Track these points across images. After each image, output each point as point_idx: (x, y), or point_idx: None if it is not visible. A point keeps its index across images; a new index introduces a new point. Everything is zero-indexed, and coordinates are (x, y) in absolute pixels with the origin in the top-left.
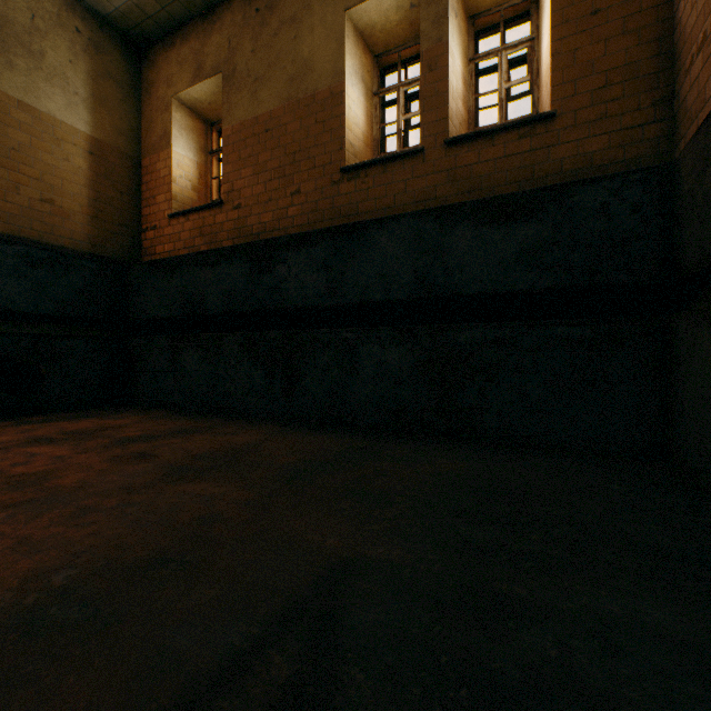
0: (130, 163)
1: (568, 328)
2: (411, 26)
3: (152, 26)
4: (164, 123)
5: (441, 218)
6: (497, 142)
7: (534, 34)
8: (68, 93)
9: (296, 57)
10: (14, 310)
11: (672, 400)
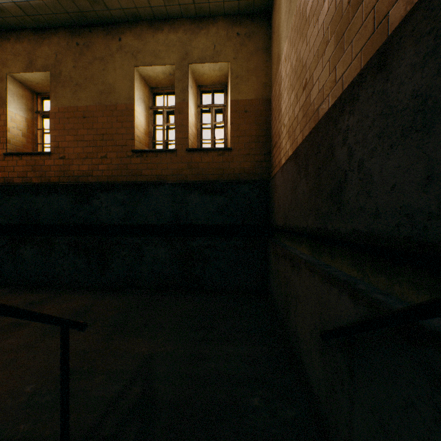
0: None
1: (235, 241)
2: (170, 81)
3: None
4: None
5: (185, 188)
6: (209, 155)
7: (226, 104)
8: None
9: (104, 80)
10: None
11: (267, 270)
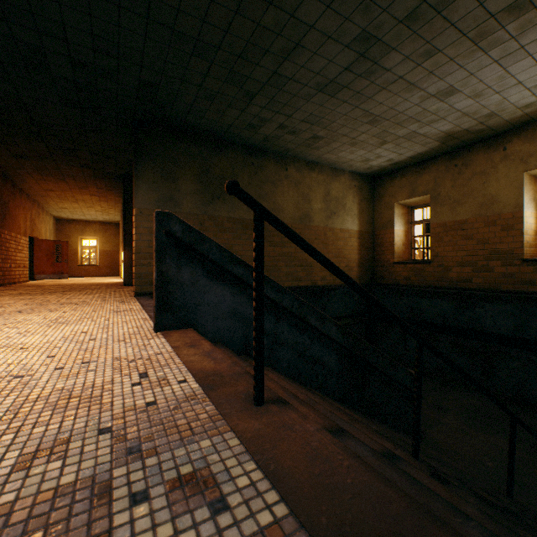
0: (370, 235)
1: None
2: None
3: (385, 171)
4: (389, 215)
5: None
6: None
7: None
8: (352, 216)
9: (484, 193)
10: (340, 315)
11: None
